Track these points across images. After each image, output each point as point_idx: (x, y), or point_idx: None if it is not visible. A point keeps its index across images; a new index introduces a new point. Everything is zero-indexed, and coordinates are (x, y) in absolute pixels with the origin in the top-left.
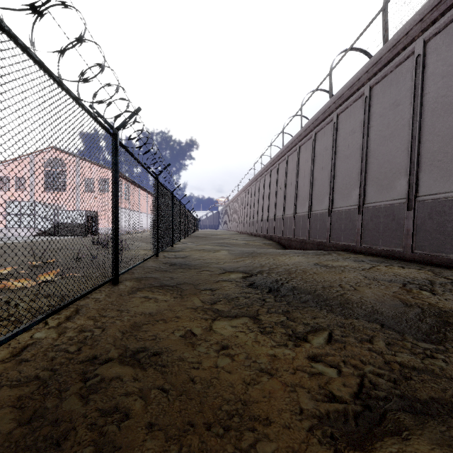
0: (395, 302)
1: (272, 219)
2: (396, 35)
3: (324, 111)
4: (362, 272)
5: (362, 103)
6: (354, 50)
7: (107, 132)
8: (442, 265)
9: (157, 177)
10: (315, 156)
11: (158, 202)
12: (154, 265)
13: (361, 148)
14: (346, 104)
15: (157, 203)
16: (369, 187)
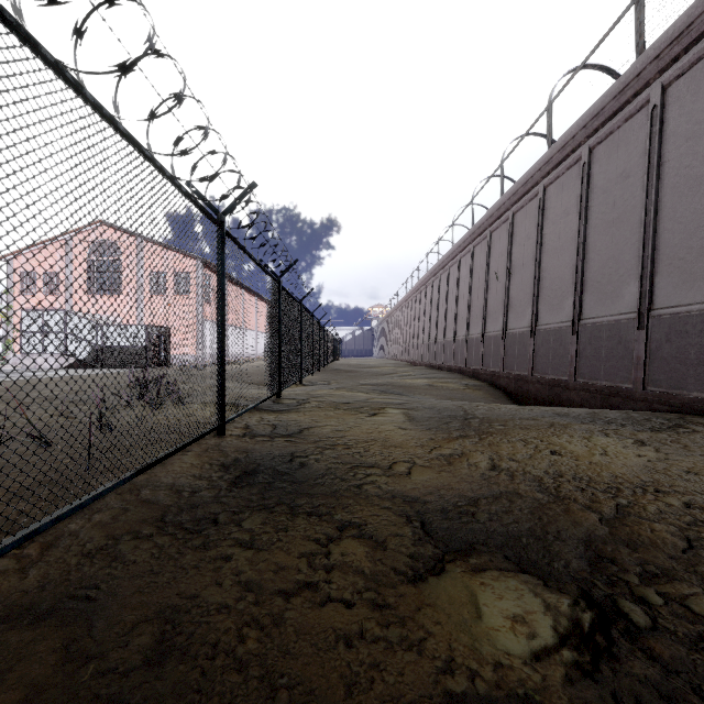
0: None
1: (478, 339)
2: None
3: (621, 88)
4: None
5: None
6: None
7: None
8: None
9: (220, 219)
10: (589, 199)
11: (222, 288)
12: (186, 477)
13: None
14: (697, 50)
15: (221, 290)
16: None
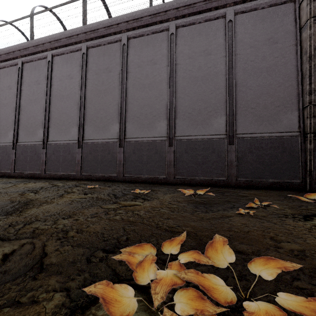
0: (6, 202)
1: None
2: (37, 40)
3: None
4: (1, 190)
5: (16, 70)
6: (14, 26)
7: None
8: (58, 179)
9: None
10: None
11: None
12: None
13: (15, 102)
14: (4, 64)
15: None
16: (21, 131)
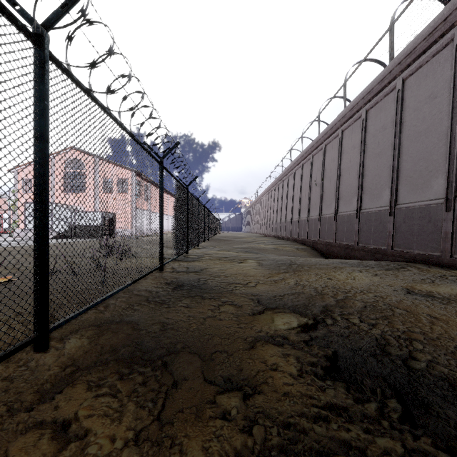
0: None
1: (305, 220)
2: None
3: (382, 78)
4: None
5: (448, 54)
6: None
7: (4, 15)
8: None
9: (161, 160)
10: (366, 140)
11: (162, 196)
12: (151, 287)
13: (449, 116)
14: (419, 61)
15: (161, 197)
16: None
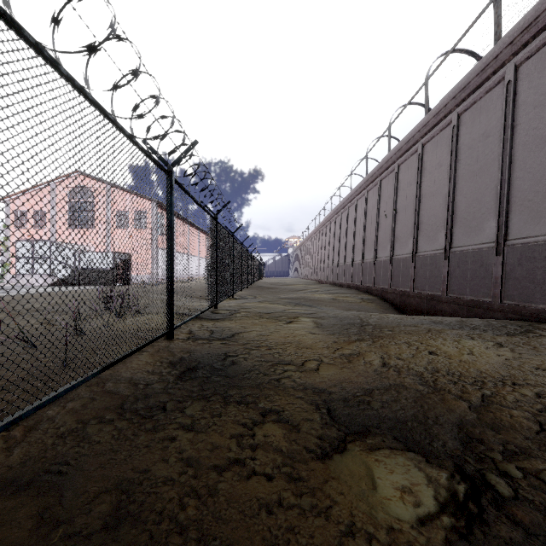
0: None
1: (371, 263)
2: None
3: (483, 67)
4: None
5: None
6: None
7: None
8: None
9: (169, 169)
10: (458, 154)
11: (171, 223)
12: (141, 372)
13: None
14: (542, 37)
15: (169, 225)
16: None
